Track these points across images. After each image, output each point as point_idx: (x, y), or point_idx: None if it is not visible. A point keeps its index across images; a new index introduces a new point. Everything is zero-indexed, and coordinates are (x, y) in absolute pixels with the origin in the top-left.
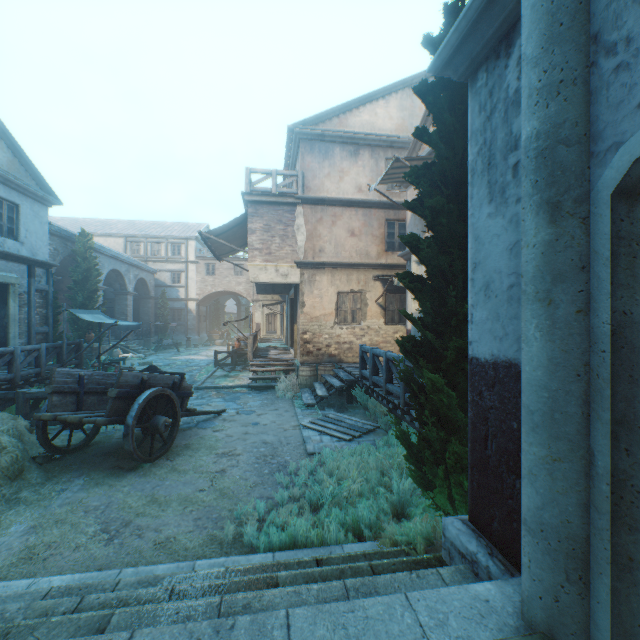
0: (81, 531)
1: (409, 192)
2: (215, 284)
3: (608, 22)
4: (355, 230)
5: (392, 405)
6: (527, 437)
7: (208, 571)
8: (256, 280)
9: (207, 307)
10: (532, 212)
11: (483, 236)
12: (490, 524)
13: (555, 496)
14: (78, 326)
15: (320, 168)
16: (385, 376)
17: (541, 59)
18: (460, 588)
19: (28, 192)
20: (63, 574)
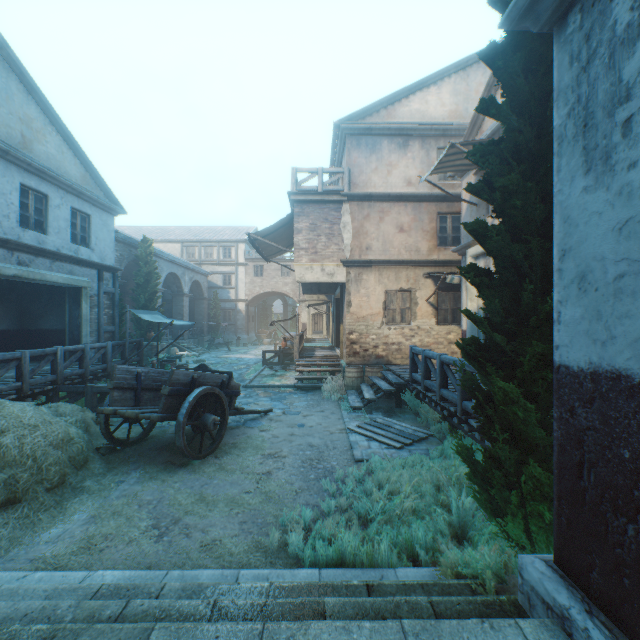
0: (134, 525)
1: (464, 182)
2: (263, 285)
3: None
4: (404, 225)
5: (447, 412)
6: None
7: (251, 585)
8: (302, 280)
9: (255, 307)
10: None
11: (576, 216)
12: (587, 573)
13: None
14: (140, 325)
15: (367, 163)
16: (439, 380)
17: None
18: None
19: (97, 203)
20: (116, 568)
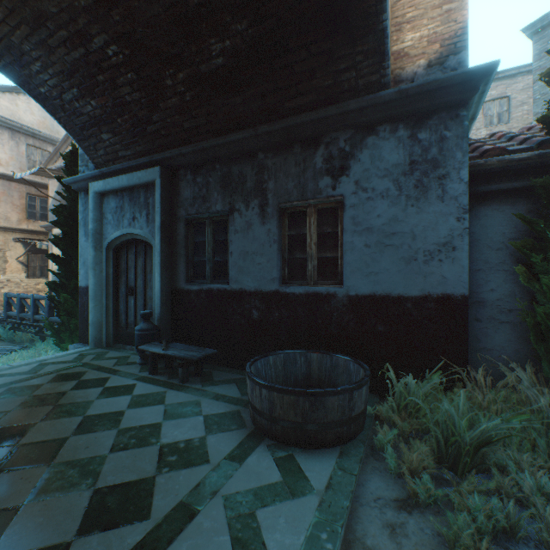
0: None
1: (52, 182)
2: None
3: (106, 212)
4: None
5: (39, 328)
6: (91, 302)
7: None
8: None
9: None
10: (92, 247)
11: (84, 247)
12: (86, 338)
13: (96, 314)
14: None
15: None
16: (33, 310)
17: (94, 212)
18: (73, 350)
19: None
20: None
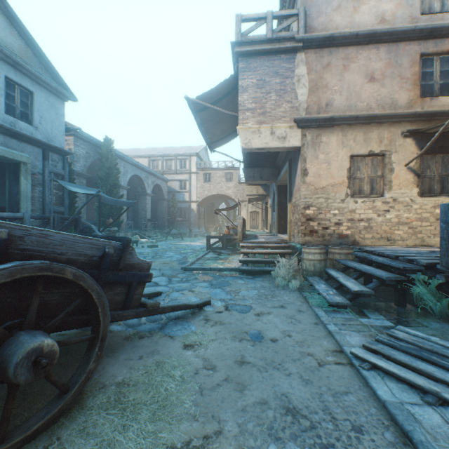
0: None
1: None
2: (210, 189)
3: None
4: (375, 73)
5: None
6: None
7: None
8: (247, 146)
9: (205, 208)
10: None
11: None
12: None
13: None
14: (102, 214)
15: (327, 1)
16: None
17: None
18: None
19: (41, 81)
20: None
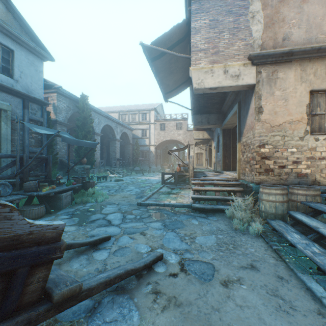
0: None
1: None
2: (165, 136)
3: None
4: None
5: None
6: None
7: None
8: (200, 86)
9: (161, 151)
10: None
11: None
12: None
13: None
14: (79, 154)
15: None
16: None
17: None
18: None
19: (21, 41)
20: None
